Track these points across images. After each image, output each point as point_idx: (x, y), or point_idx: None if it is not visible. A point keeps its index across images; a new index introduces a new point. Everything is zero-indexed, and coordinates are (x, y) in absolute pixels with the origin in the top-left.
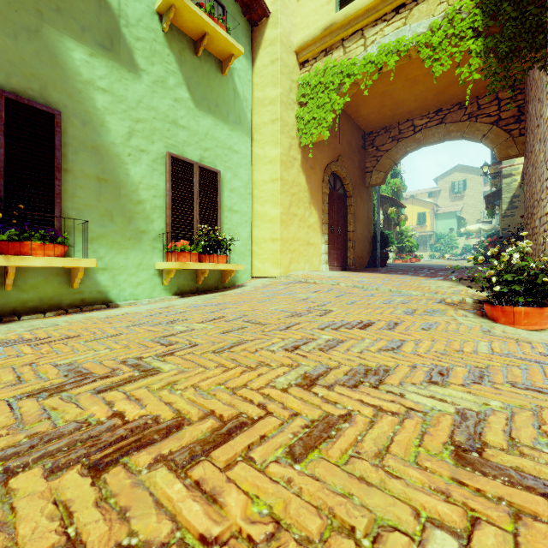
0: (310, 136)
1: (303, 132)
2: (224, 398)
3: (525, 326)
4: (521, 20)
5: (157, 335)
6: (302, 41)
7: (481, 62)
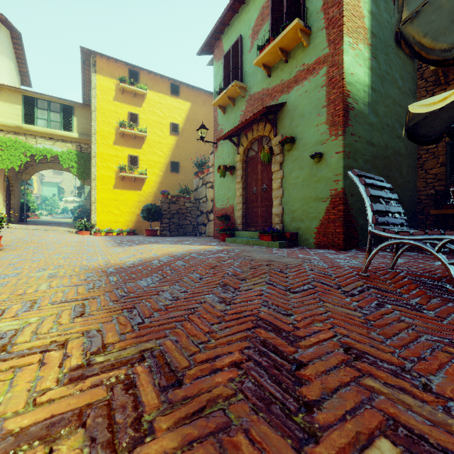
0: (6, 165)
1: (1, 162)
2: (51, 238)
3: (85, 235)
4: (86, 165)
5: (10, 238)
6: (2, 123)
7: (77, 170)
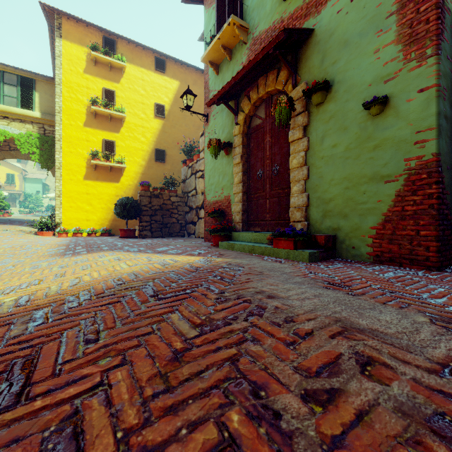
0: None
1: None
2: None
3: (46, 236)
4: (51, 151)
5: None
6: None
7: (39, 157)
